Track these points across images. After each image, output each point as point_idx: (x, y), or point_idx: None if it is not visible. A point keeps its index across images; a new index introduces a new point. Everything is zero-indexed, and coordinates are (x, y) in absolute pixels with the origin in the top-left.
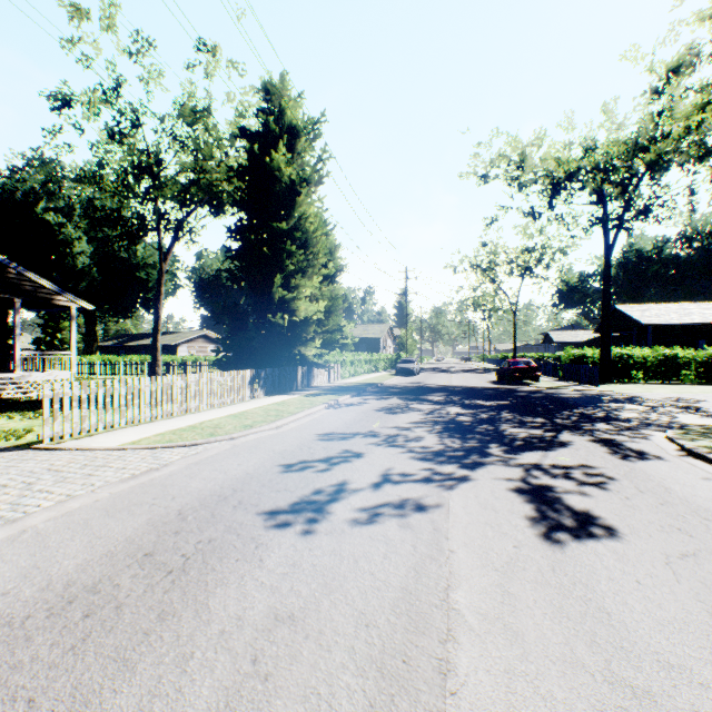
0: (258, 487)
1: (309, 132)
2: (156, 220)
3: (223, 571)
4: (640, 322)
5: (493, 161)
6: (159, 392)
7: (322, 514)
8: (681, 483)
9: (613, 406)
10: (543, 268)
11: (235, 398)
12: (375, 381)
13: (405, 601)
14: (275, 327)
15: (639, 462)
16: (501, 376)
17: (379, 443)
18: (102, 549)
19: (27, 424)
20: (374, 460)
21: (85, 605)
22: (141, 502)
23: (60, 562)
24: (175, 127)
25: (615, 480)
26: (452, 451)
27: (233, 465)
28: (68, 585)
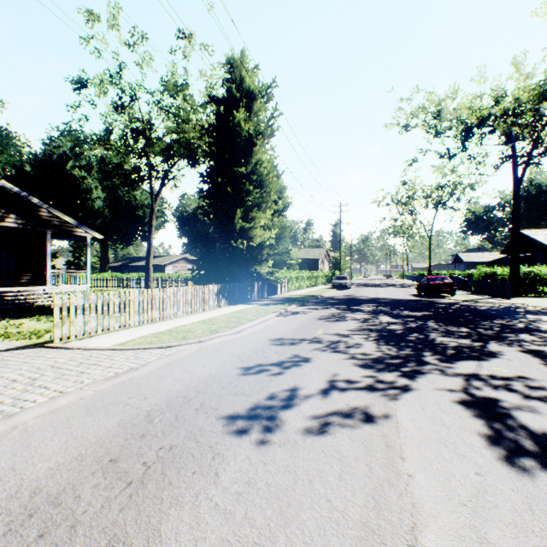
0: (218, 390)
1: (263, 96)
2: (148, 171)
3: (178, 486)
4: (544, 244)
5: (413, 113)
6: (145, 302)
7: (275, 422)
8: None
9: (530, 318)
10: (454, 201)
11: (205, 307)
12: (315, 293)
13: (368, 544)
14: (236, 251)
15: None
16: (420, 290)
17: (323, 349)
18: (74, 451)
19: (48, 325)
20: (320, 365)
21: (42, 521)
22: (118, 401)
23: (35, 464)
24: (162, 99)
25: None
26: (390, 358)
27: (198, 367)
28: (34, 493)
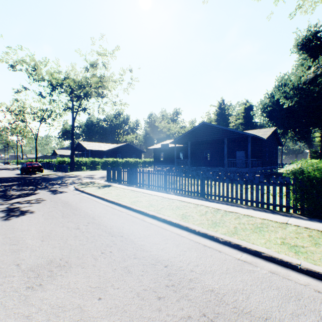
0: None
1: None
2: None
3: None
4: (87, 148)
5: (19, 61)
6: None
7: None
8: (66, 197)
9: (67, 179)
10: (52, 120)
11: None
12: None
13: None
14: None
15: (59, 194)
16: (23, 171)
17: None
18: None
19: None
20: None
21: None
22: None
23: None
24: None
25: (46, 200)
26: None
27: None
28: None
